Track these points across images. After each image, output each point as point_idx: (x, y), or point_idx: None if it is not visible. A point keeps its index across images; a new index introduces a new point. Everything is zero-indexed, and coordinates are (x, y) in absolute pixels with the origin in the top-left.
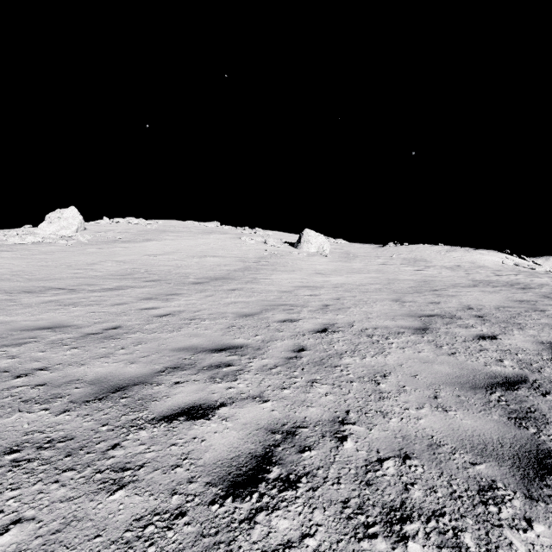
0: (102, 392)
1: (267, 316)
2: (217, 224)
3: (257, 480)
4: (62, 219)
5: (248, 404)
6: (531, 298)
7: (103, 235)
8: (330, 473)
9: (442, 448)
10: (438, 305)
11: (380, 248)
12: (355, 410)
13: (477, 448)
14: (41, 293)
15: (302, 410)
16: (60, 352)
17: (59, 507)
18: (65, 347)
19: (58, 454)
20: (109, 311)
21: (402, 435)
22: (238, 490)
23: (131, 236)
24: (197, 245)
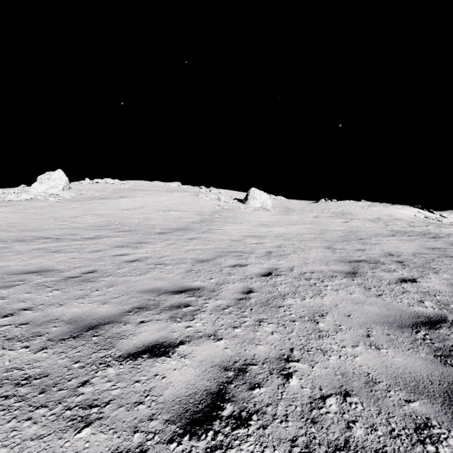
0: (76, 330)
1: (220, 262)
2: (179, 184)
3: (212, 418)
4: (51, 180)
5: (204, 342)
6: (442, 246)
7: (84, 193)
8: (278, 411)
9: (378, 385)
10: (364, 252)
11: (313, 204)
12: (298, 347)
13: (409, 386)
14: (31, 242)
15: (251, 348)
16: (43, 293)
17: (30, 445)
18: (47, 289)
19: (33, 390)
20: (88, 257)
21: (341, 372)
22: (194, 427)
23: (108, 194)
24: (162, 201)
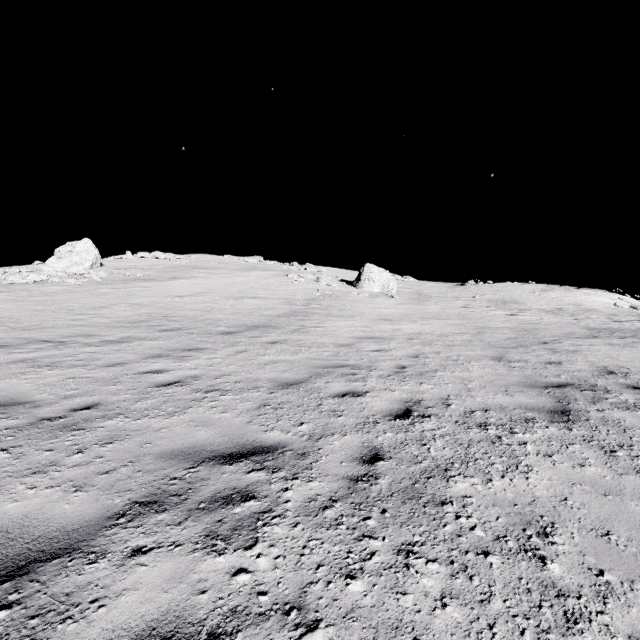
0: None
1: (319, 387)
2: (260, 259)
3: None
4: (74, 253)
5: (272, 637)
6: None
7: (121, 273)
8: None
9: None
10: (561, 367)
11: (458, 287)
12: None
13: None
14: (18, 348)
15: None
16: None
17: None
18: None
19: None
20: (96, 377)
21: None
22: None
23: (155, 274)
24: (233, 284)
